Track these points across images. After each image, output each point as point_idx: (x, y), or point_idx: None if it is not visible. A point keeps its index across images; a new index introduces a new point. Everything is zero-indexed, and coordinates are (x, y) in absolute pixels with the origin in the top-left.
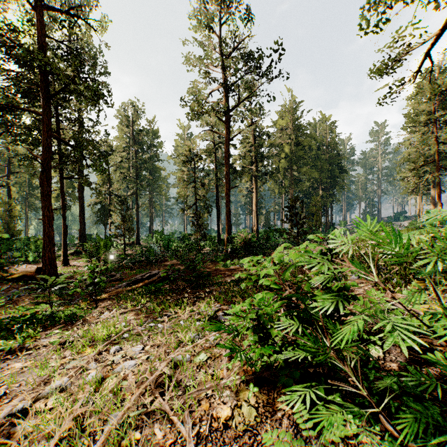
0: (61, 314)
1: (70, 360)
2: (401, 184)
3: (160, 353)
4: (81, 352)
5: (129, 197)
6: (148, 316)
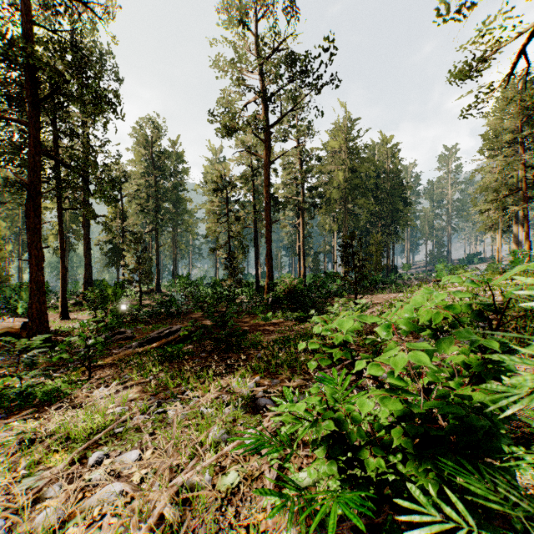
0: (40, 390)
1: (23, 476)
2: (481, 218)
3: (164, 471)
4: (45, 460)
5: (148, 234)
6: (158, 394)
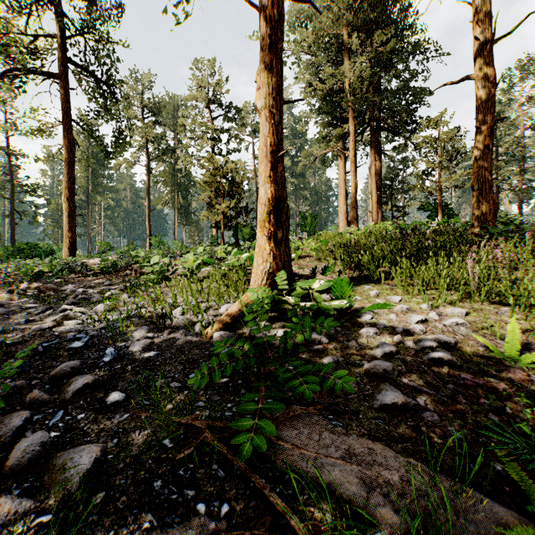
0: None
1: None
2: None
3: None
4: None
5: None
6: None
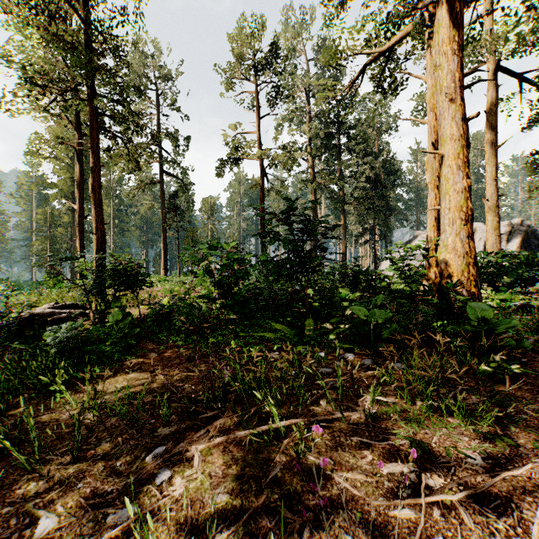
0: None
1: None
2: None
3: None
4: None
5: None
6: None
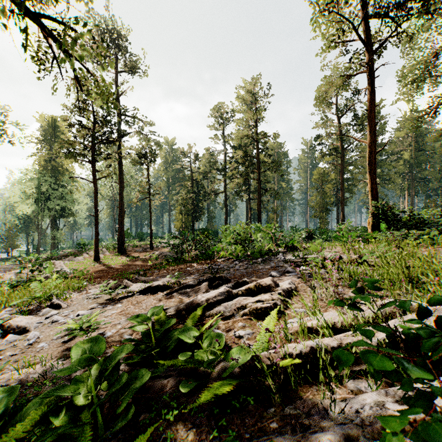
0: None
1: None
2: None
3: None
4: None
5: None
6: None
